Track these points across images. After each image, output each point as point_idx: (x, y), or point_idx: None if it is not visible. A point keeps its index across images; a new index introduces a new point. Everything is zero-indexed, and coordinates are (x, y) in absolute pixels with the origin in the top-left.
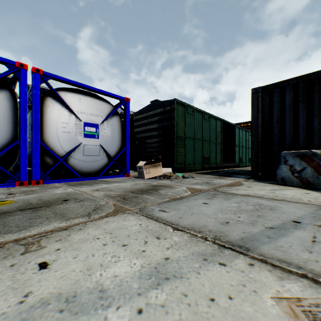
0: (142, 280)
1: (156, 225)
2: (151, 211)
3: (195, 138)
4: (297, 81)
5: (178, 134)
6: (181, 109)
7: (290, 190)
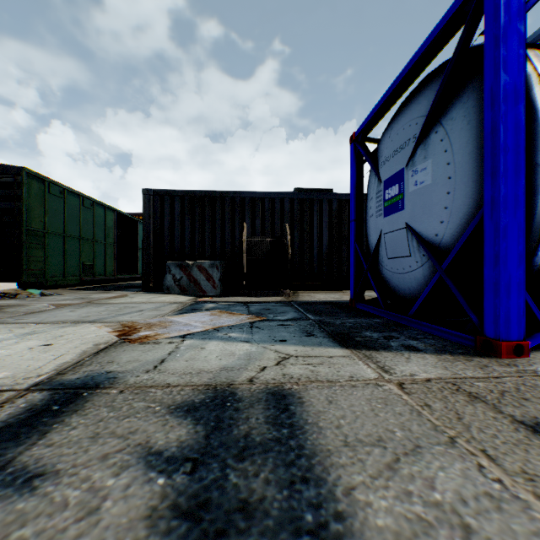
0: (20, 336)
1: (17, 325)
2: (5, 321)
3: (67, 235)
4: (184, 194)
5: (31, 227)
6: (39, 185)
7: (167, 296)
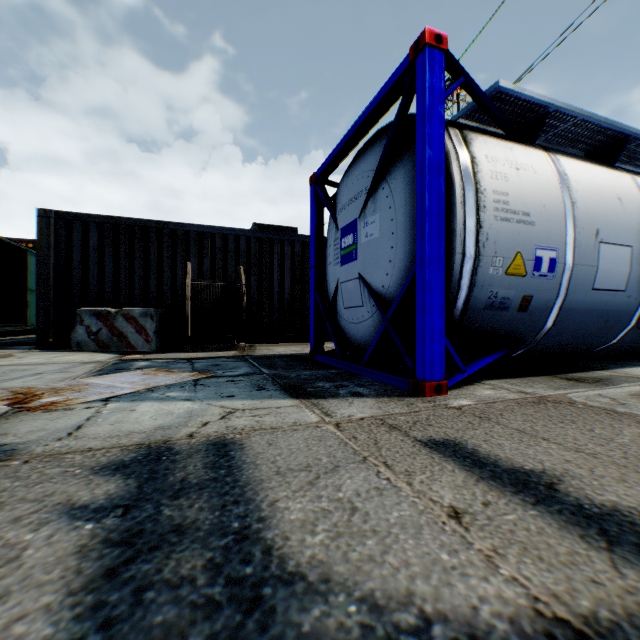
0: None
1: None
2: None
3: None
4: (104, 220)
5: None
6: None
7: (79, 355)
